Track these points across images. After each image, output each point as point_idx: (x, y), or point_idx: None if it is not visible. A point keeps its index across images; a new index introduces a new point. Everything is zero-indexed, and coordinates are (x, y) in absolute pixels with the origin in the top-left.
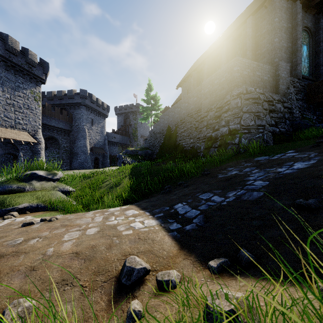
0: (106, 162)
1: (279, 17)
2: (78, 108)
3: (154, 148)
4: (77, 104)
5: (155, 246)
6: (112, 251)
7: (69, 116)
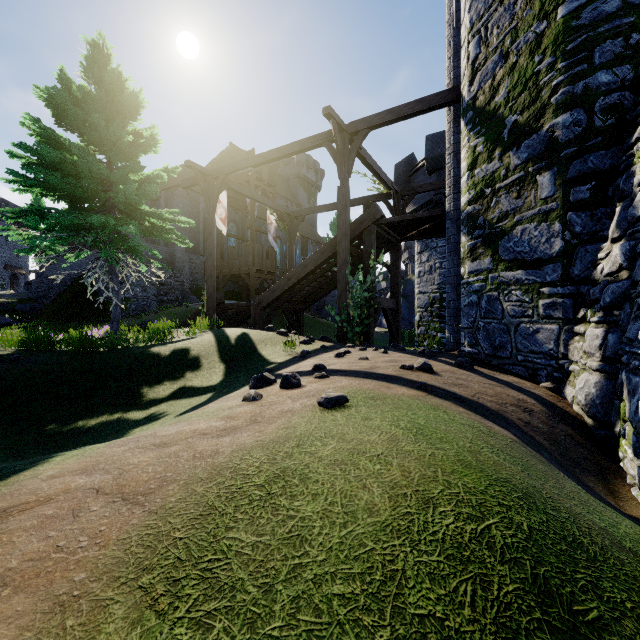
0: None
1: (184, 204)
2: None
3: (49, 301)
4: None
5: None
6: None
7: None
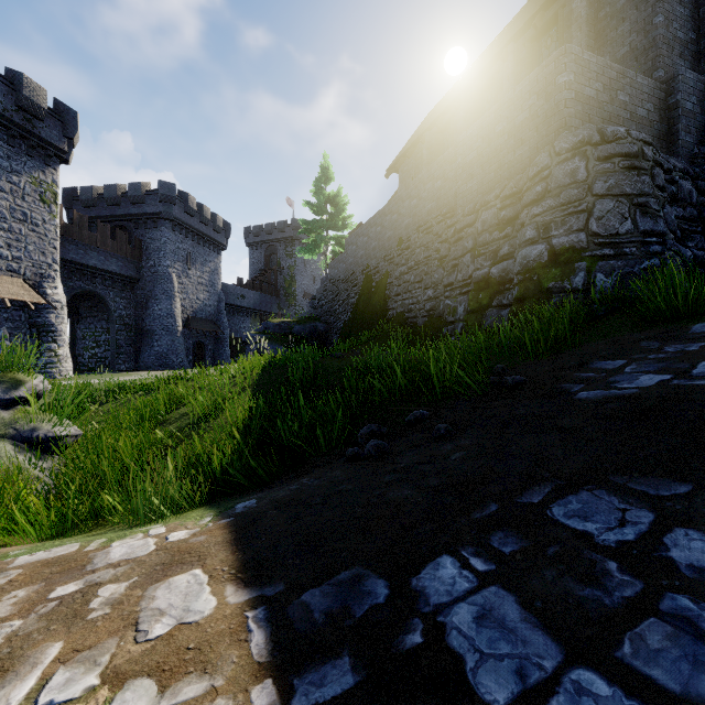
0: (222, 352)
1: None
2: (156, 225)
3: (333, 317)
4: (152, 216)
5: None
6: None
7: (133, 244)
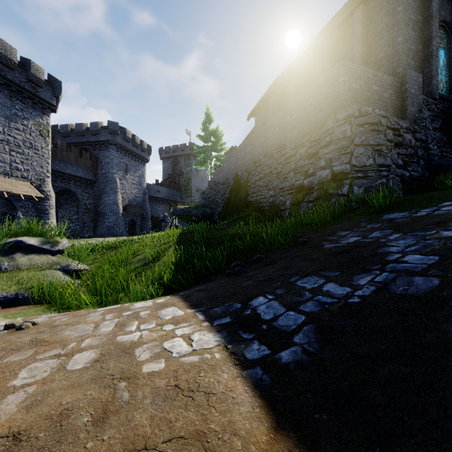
0: (146, 226)
1: (405, 5)
2: (106, 148)
3: (215, 205)
4: (104, 142)
5: (212, 417)
6: (103, 434)
7: (92, 160)
